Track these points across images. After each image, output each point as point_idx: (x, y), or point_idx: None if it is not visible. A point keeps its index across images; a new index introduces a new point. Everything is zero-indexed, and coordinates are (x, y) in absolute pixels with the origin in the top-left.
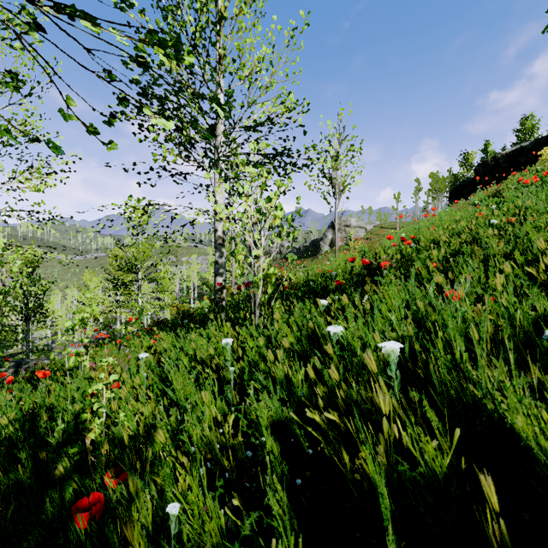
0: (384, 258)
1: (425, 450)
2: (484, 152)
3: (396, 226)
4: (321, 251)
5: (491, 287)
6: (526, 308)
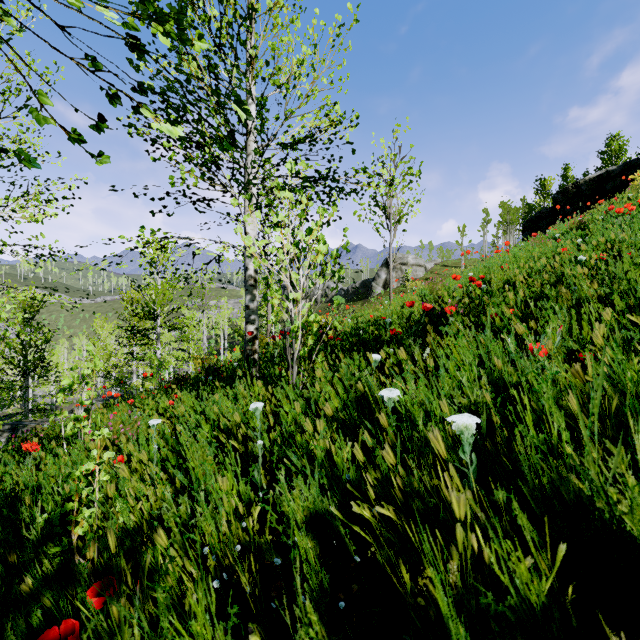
0: (450, 302)
1: (514, 571)
2: (563, 178)
3: (460, 264)
4: (373, 293)
5: (584, 339)
6: (636, 369)
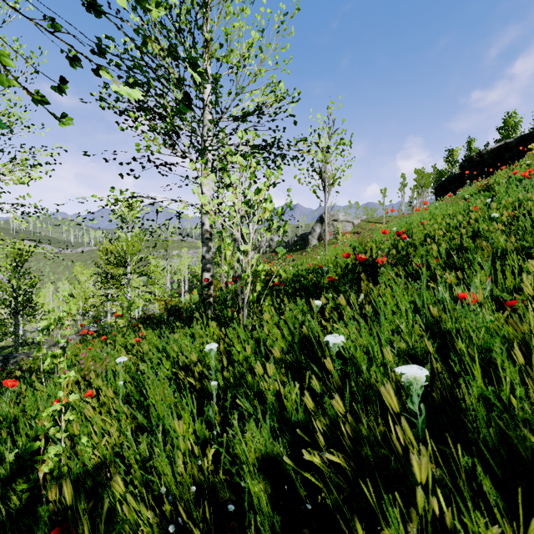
0: (380, 253)
1: None
2: (468, 149)
3: (382, 220)
4: (309, 245)
5: (508, 288)
6: None
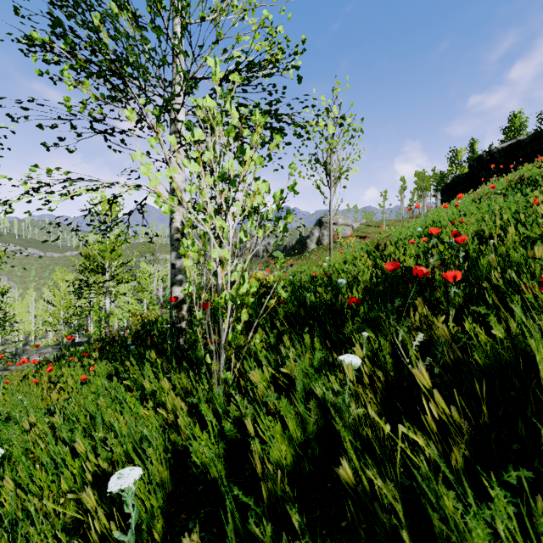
0: (432, 262)
1: None
2: (470, 151)
3: (382, 224)
4: (308, 249)
5: None
6: None
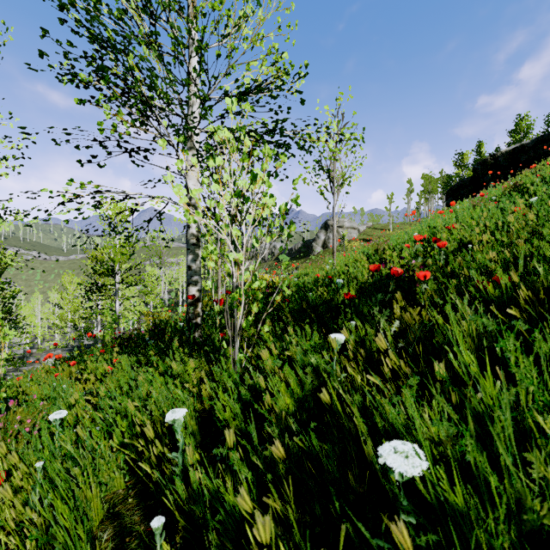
0: (414, 263)
1: None
2: (477, 153)
3: (388, 227)
4: (314, 252)
5: None
6: None
